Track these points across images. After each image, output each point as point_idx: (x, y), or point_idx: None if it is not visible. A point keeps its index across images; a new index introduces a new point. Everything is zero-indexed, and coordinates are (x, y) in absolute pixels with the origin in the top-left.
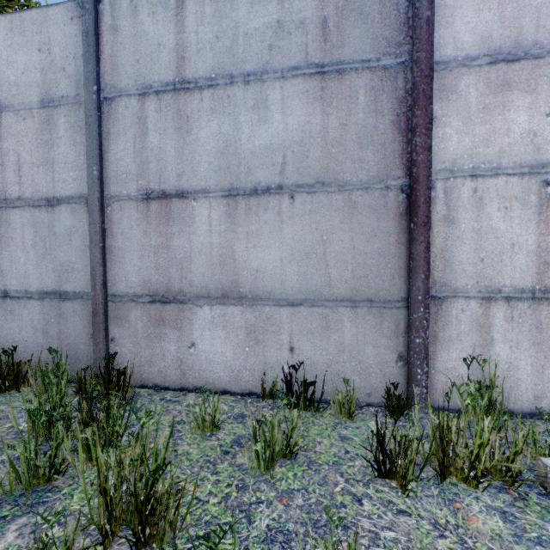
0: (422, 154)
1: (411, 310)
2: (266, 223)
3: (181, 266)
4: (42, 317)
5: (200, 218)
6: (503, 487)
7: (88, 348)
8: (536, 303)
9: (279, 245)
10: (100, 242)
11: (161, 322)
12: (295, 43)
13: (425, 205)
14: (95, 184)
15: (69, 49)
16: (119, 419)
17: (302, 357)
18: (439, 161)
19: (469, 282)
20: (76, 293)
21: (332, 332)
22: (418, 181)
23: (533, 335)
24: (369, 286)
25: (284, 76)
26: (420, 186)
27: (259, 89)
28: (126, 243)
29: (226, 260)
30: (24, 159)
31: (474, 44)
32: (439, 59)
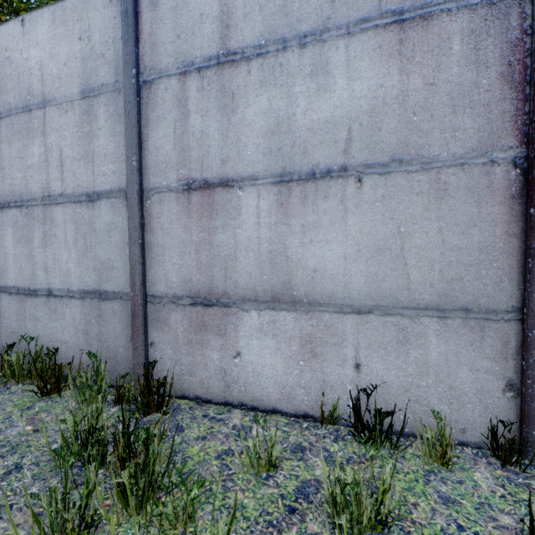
0: None
1: (529, 325)
2: (326, 212)
3: (225, 265)
4: (83, 317)
5: (247, 209)
6: None
7: (127, 352)
8: None
9: (342, 239)
10: (139, 239)
11: (203, 327)
12: None
13: None
14: (134, 175)
15: (108, 33)
16: (159, 454)
17: (372, 377)
18: None
19: None
20: (116, 293)
21: (411, 347)
22: None
23: None
24: (465, 291)
25: (350, 31)
26: None
27: (319, 52)
28: (166, 239)
29: (277, 258)
30: (66, 154)
31: None
32: None
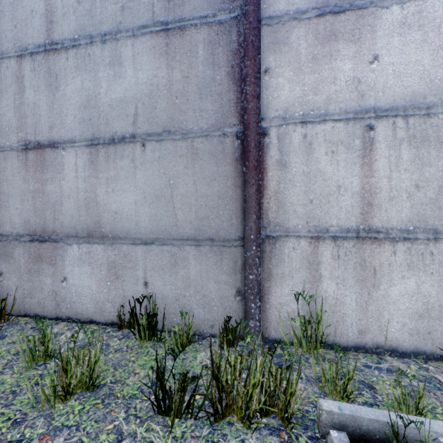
0: (252, 101)
1: (244, 248)
2: (122, 169)
3: (54, 209)
4: None
5: (68, 166)
6: (278, 428)
7: None
8: (360, 242)
9: (134, 189)
10: None
11: (39, 259)
12: (143, 3)
13: (256, 150)
14: None
15: None
16: None
17: (155, 291)
18: (273, 109)
19: (300, 222)
20: None
21: (179, 268)
22: (248, 127)
23: (357, 272)
24: (211, 226)
25: (135, 34)
26: (251, 131)
27: (114, 47)
28: (10, 189)
29: (90, 203)
30: None
31: None
32: (273, 14)
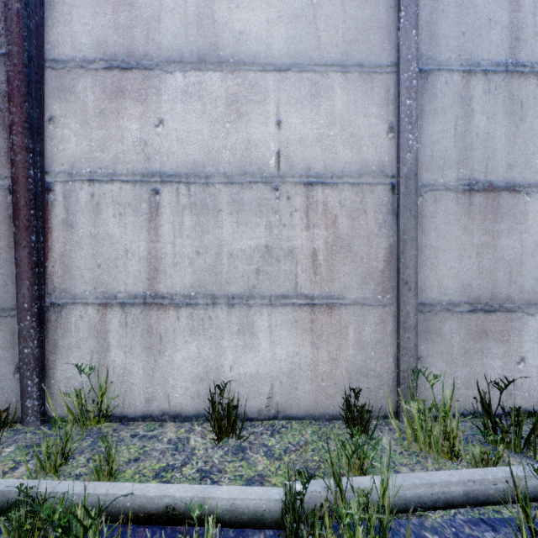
0: (20, 153)
1: (18, 319)
2: None
3: None
4: None
5: None
6: None
7: None
8: (148, 308)
9: None
10: None
11: None
12: None
13: (26, 208)
14: None
15: None
16: None
17: None
18: (59, 162)
19: (87, 288)
20: None
21: None
22: (17, 182)
23: (145, 340)
24: None
25: None
26: (20, 187)
27: None
28: None
29: None
30: None
31: (91, 46)
32: (58, 57)
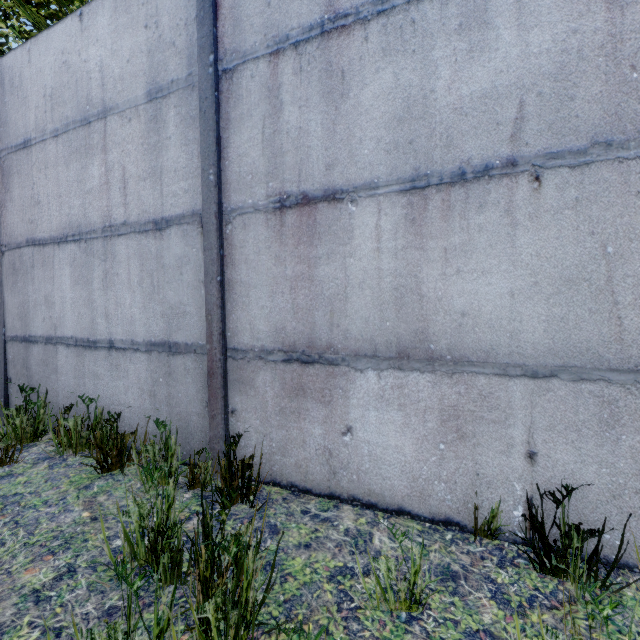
0: None
1: None
2: (482, 229)
3: (331, 308)
4: (149, 375)
5: (362, 231)
6: None
7: (202, 420)
8: None
9: (508, 267)
10: (217, 275)
11: (301, 392)
12: None
13: None
14: (212, 193)
15: (179, 14)
16: (254, 573)
17: (555, 473)
18: None
19: None
20: (188, 345)
21: (624, 431)
22: None
23: None
24: None
25: None
26: None
27: None
28: (252, 275)
29: (405, 297)
30: (129, 172)
31: None
32: None
